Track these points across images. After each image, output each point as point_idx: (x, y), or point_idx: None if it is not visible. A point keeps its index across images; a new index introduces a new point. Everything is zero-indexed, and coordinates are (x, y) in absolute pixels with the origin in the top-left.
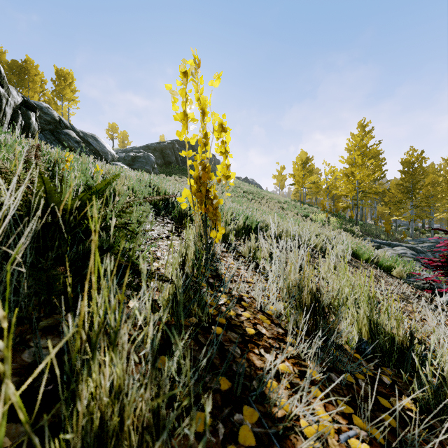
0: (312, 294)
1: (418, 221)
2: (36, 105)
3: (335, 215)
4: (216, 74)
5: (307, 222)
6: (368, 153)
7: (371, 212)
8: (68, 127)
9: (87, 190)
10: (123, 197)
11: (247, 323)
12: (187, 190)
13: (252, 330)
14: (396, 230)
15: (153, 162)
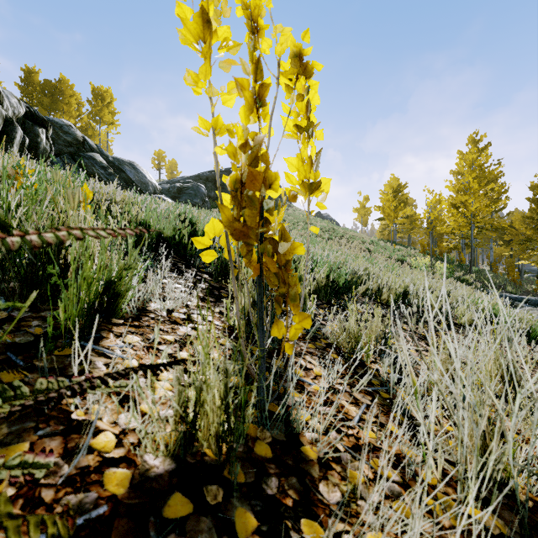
0: None
1: None
2: (54, 122)
3: (439, 258)
4: None
5: (406, 270)
6: (488, 175)
7: (482, 254)
8: (95, 150)
9: None
10: None
11: None
12: (217, 220)
13: None
14: (521, 278)
15: (204, 193)
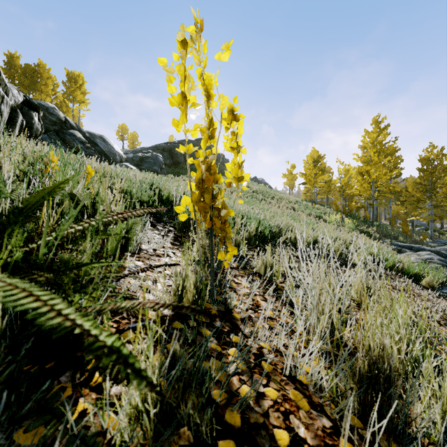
0: (370, 356)
1: (436, 221)
2: (41, 105)
3: (349, 215)
4: (225, 44)
5: (321, 224)
6: (385, 150)
7: (385, 211)
8: (74, 128)
9: (12, 207)
10: (68, 218)
11: (274, 414)
12: (188, 197)
13: (284, 434)
14: (413, 231)
15: (161, 162)
